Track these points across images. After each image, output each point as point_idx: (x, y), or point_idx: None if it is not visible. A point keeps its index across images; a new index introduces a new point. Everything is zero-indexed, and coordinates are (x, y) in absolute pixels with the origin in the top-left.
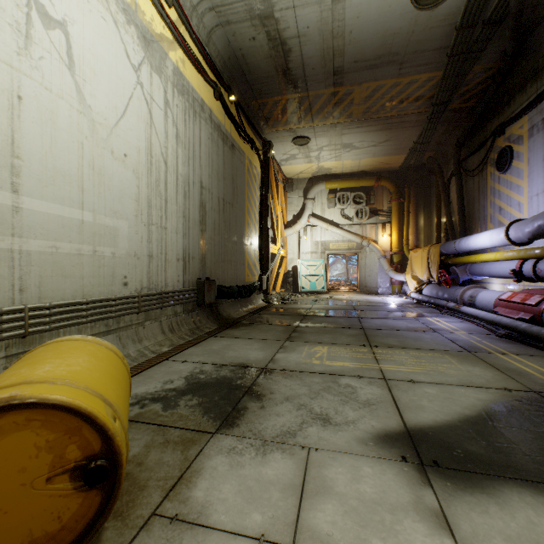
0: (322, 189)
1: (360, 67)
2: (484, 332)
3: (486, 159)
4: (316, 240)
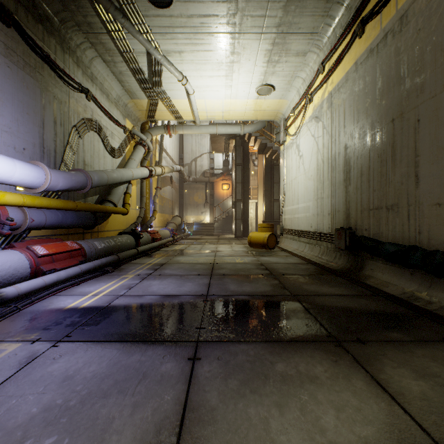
0: None
1: None
2: (106, 276)
3: None
4: None
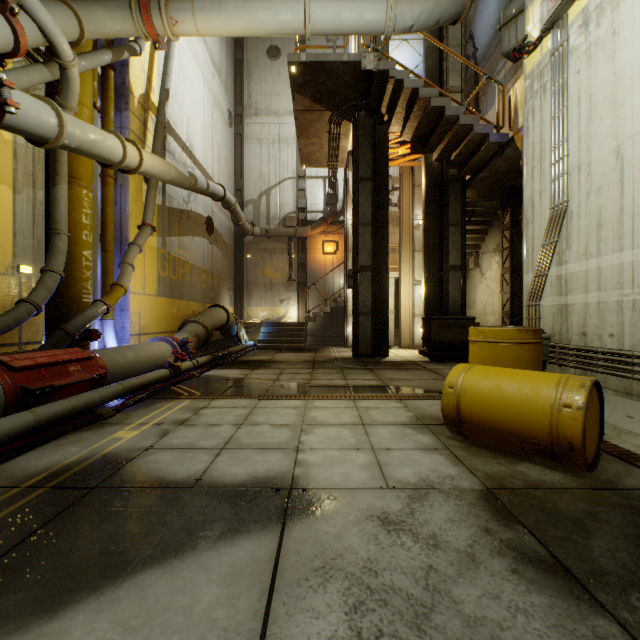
0: None
1: None
2: None
3: None
4: None
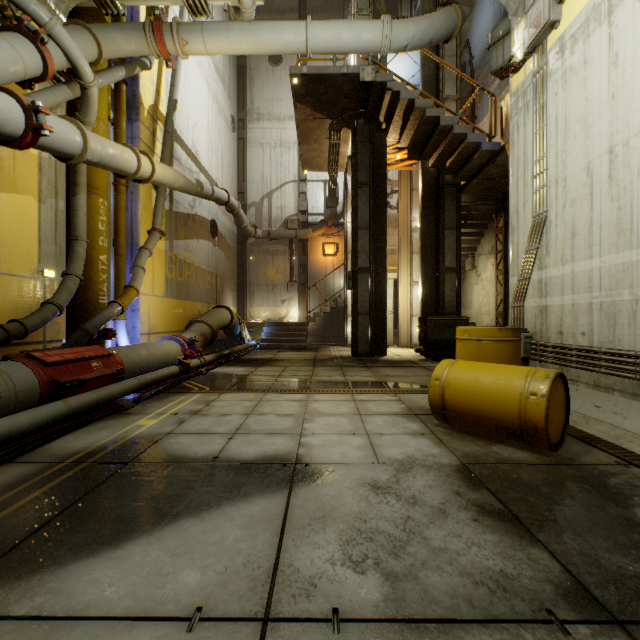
0: None
1: None
2: None
3: None
4: None
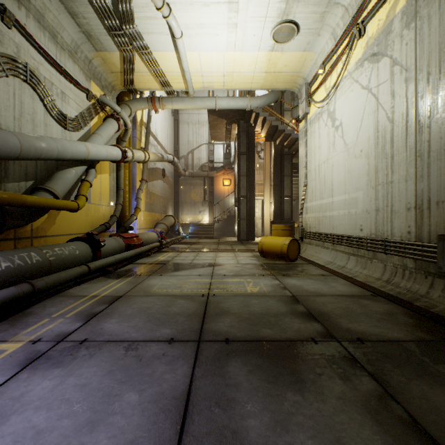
0: None
1: None
2: None
3: None
4: None
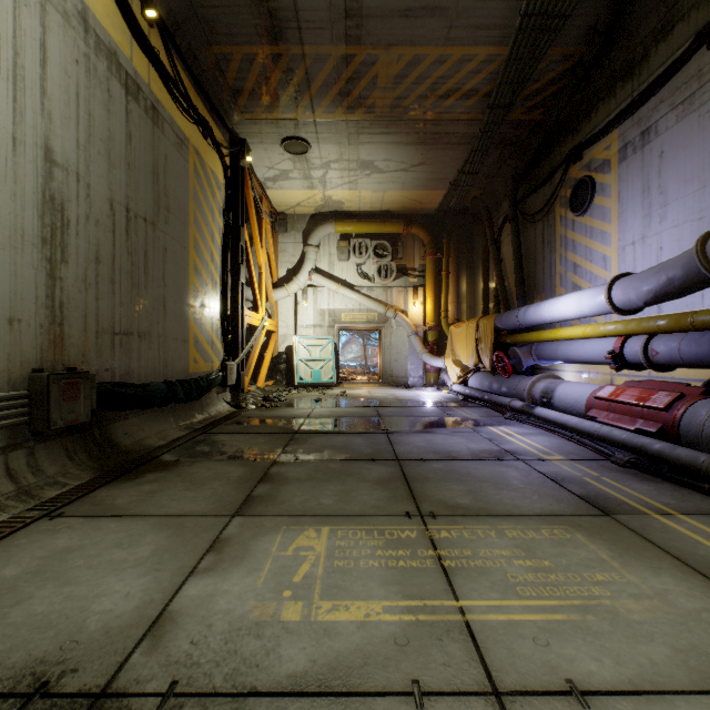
0: (330, 234)
1: (390, 9)
2: (590, 455)
3: (554, 197)
4: (322, 307)
